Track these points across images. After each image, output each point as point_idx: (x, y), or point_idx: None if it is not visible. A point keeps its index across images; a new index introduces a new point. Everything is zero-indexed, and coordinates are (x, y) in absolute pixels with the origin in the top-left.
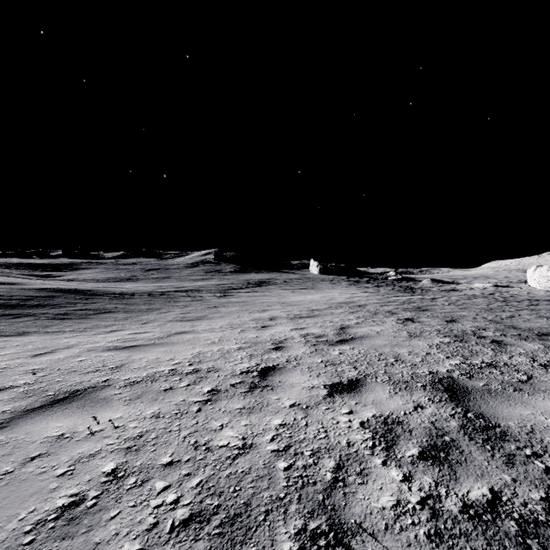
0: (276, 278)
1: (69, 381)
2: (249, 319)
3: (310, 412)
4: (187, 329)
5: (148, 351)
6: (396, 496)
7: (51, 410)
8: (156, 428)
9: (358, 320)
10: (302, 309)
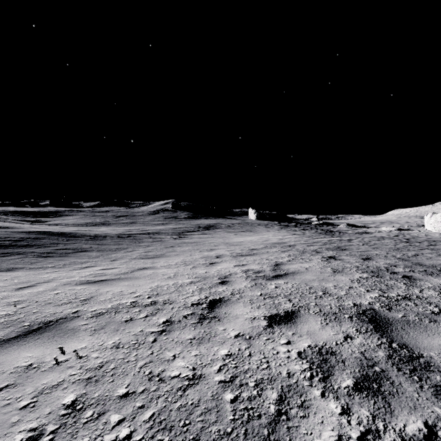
0: (221, 223)
1: (44, 313)
2: (200, 257)
3: (253, 343)
4: (148, 265)
5: (114, 285)
6: (337, 430)
7: (25, 340)
8: (116, 358)
9: (290, 258)
10: (242, 249)
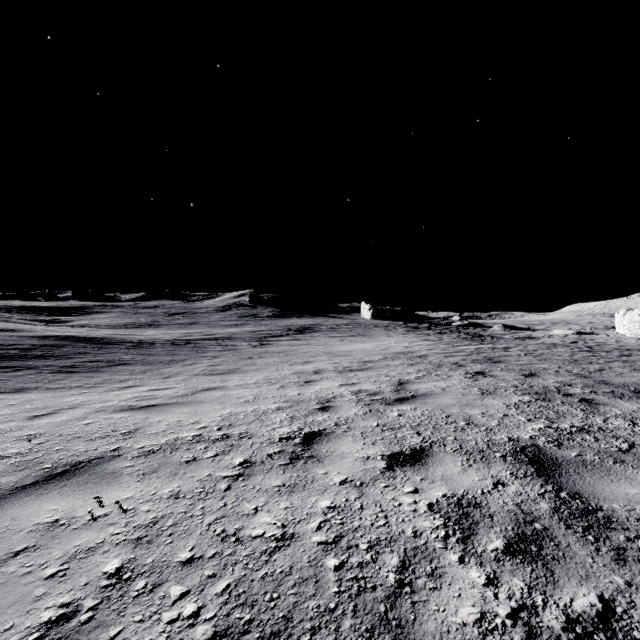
0: (321, 324)
1: (70, 451)
2: (290, 372)
3: (366, 491)
4: (217, 385)
5: (168, 412)
6: (479, 606)
7: (46, 488)
8: (175, 512)
9: (419, 374)
10: (352, 361)
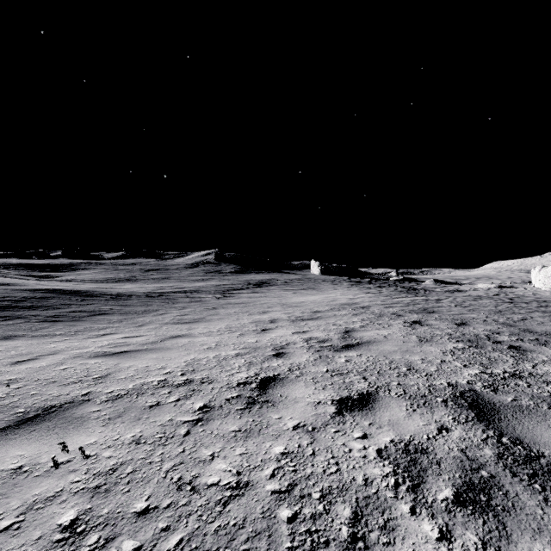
0: (276, 279)
1: (44, 395)
2: (249, 321)
3: (317, 437)
4: (183, 332)
5: (138, 358)
6: None
7: (16, 432)
8: (134, 458)
9: (363, 323)
10: (303, 311)
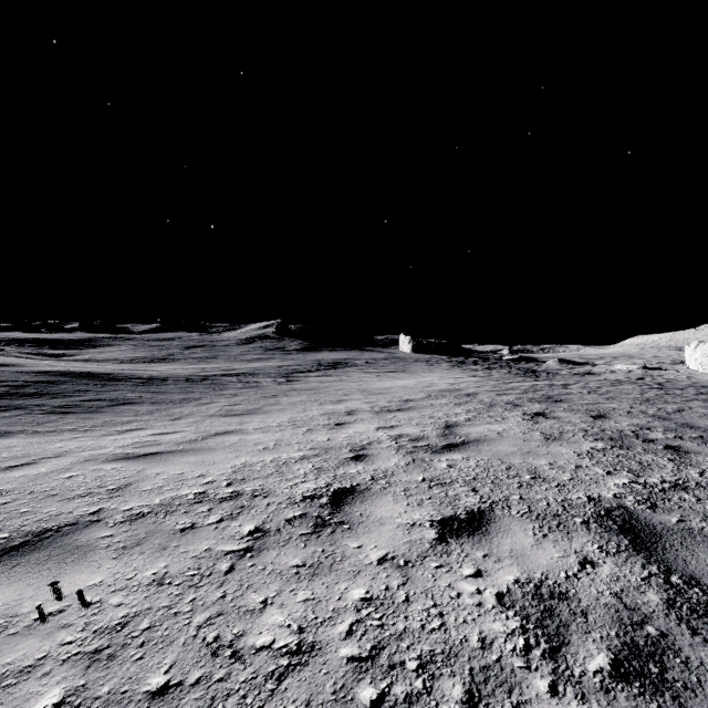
0: (355, 358)
1: (39, 514)
2: (319, 413)
3: (412, 574)
4: (233, 428)
5: (170, 462)
6: None
7: None
8: (154, 607)
9: (469, 416)
10: (390, 400)
